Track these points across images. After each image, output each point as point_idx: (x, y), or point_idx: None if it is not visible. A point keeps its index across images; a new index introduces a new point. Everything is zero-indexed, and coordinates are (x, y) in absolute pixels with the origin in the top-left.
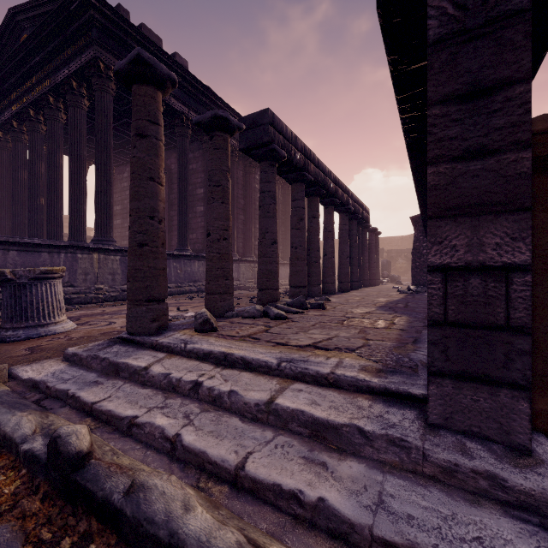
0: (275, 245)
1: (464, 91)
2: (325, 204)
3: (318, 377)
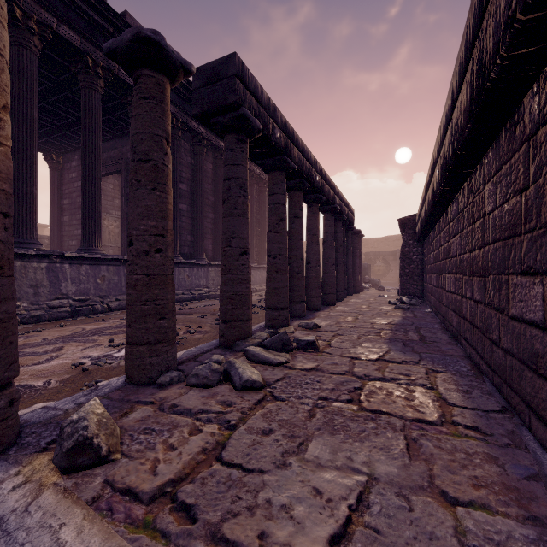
0: (245, 256)
1: None
2: (309, 201)
3: None
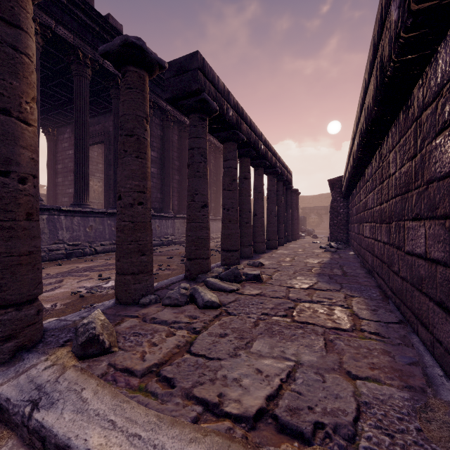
0: (205, 208)
1: None
2: (255, 165)
3: None
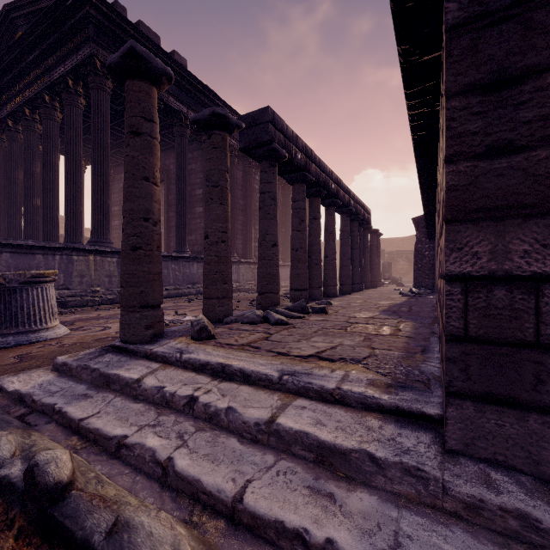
0: (275, 247)
1: (487, 80)
2: (326, 205)
3: (323, 392)
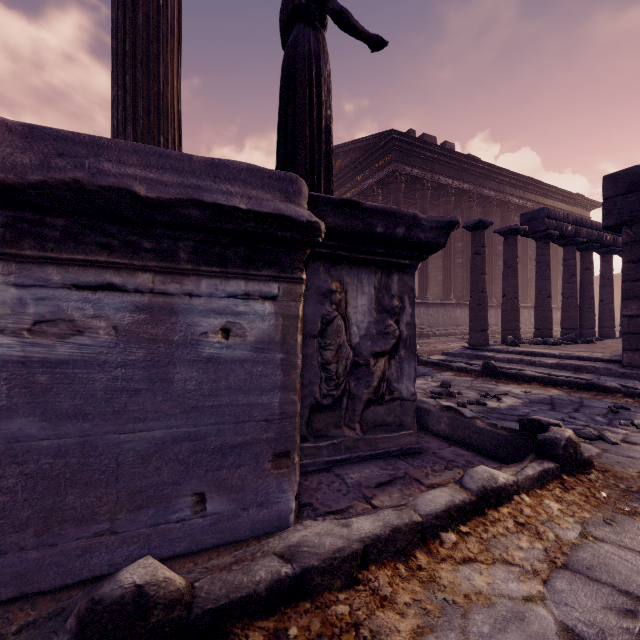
0: (549, 298)
1: (635, 260)
2: (602, 253)
3: (579, 357)
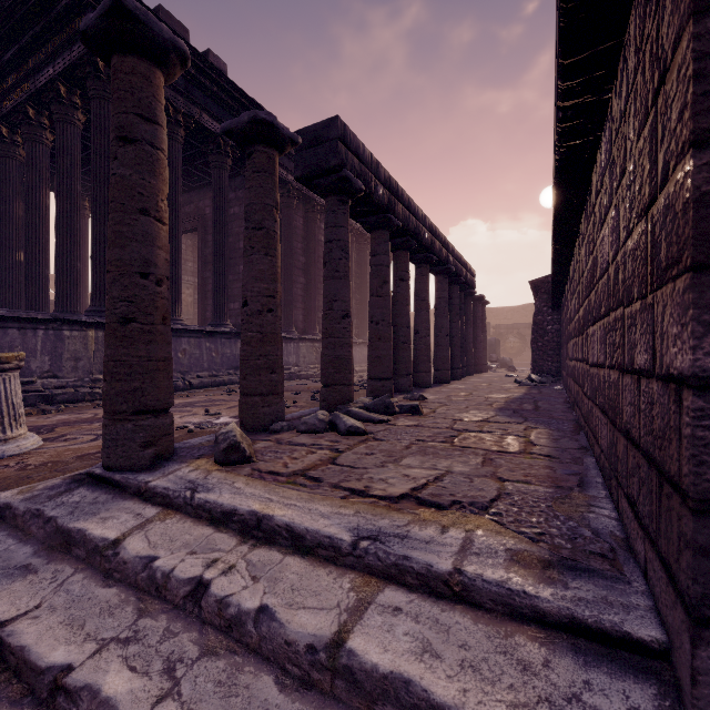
0: (347, 319)
1: None
2: (417, 261)
3: (431, 578)
